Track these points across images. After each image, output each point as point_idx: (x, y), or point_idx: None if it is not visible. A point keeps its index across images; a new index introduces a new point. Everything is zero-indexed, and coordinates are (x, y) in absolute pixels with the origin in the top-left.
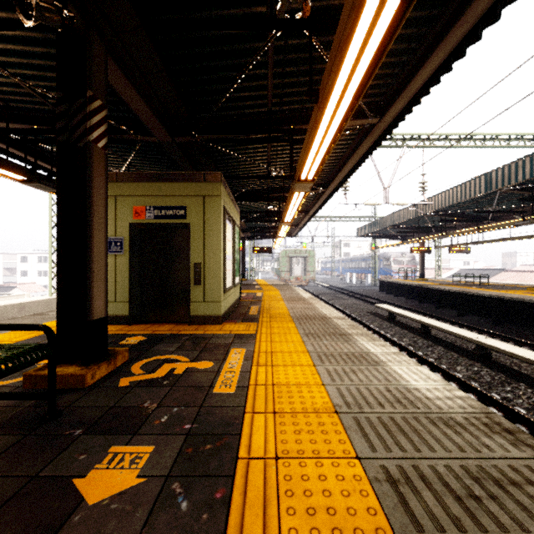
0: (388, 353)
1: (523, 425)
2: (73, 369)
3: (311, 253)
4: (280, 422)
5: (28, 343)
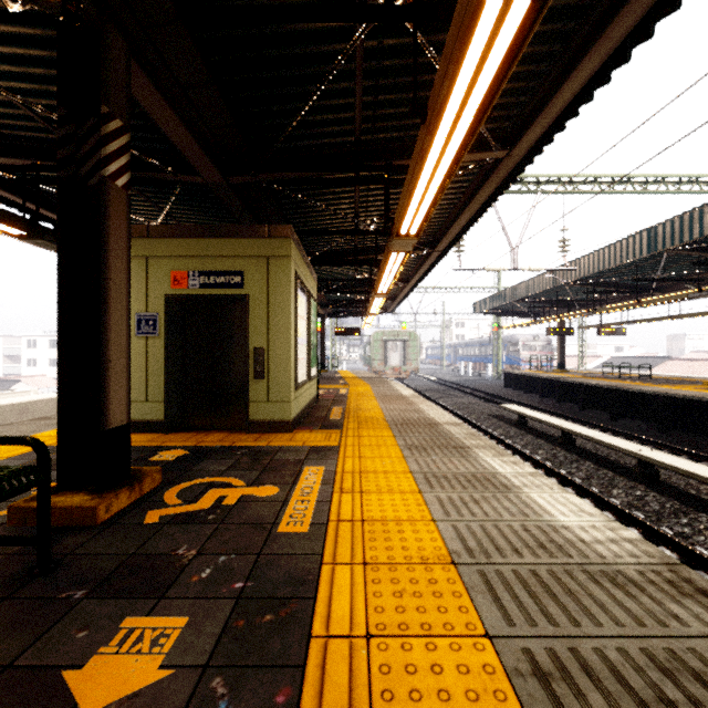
0: (522, 474)
1: (707, 572)
2: (79, 498)
3: (413, 335)
4: (373, 579)
5: (24, 459)
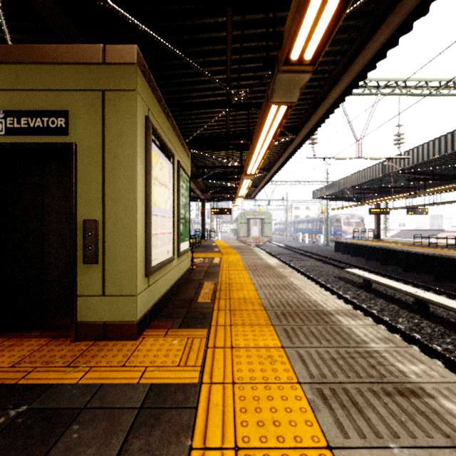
0: None
1: None
2: None
3: (268, 214)
4: None
5: None
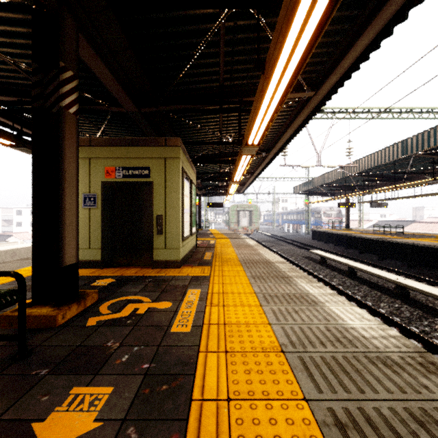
0: (325, 294)
1: None
2: (45, 310)
3: (255, 207)
4: (231, 362)
5: (12, 285)
